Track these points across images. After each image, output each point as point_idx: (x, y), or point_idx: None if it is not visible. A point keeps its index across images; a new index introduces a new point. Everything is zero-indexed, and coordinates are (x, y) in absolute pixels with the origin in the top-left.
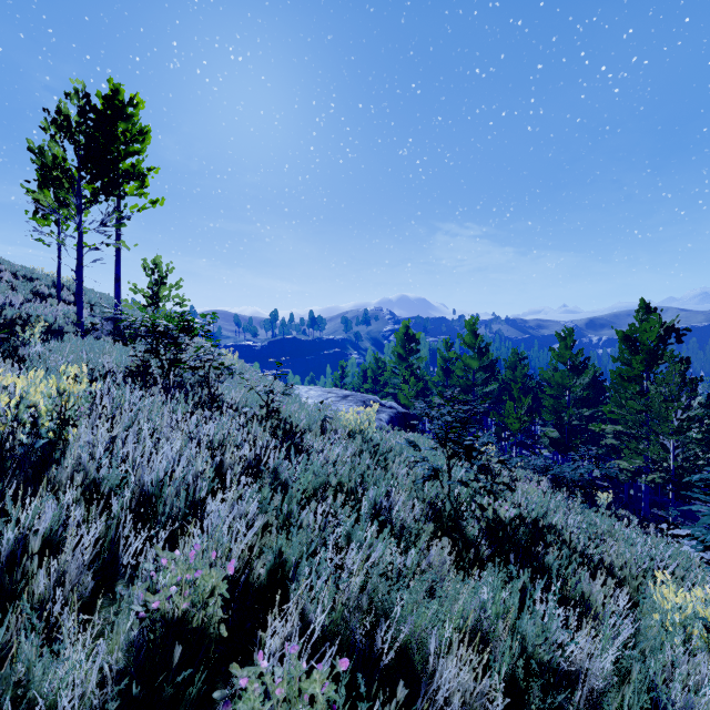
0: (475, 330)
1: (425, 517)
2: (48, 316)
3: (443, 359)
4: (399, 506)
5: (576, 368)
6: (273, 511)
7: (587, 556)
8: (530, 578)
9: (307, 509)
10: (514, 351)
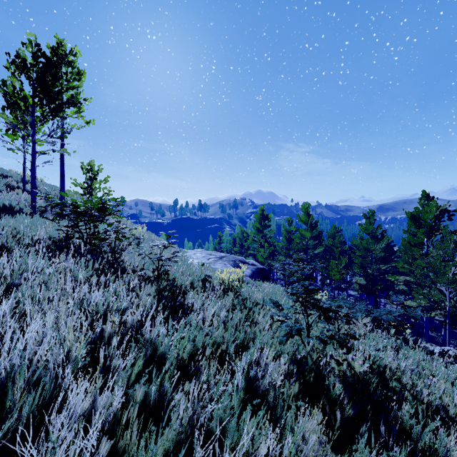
0: (308, 211)
1: (290, 373)
2: (12, 201)
3: (286, 231)
4: (271, 375)
5: (376, 237)
6: (135, 409)
7: (428, 402)
8: (395, 442)
9: (178, 394)
10: (333, 226)
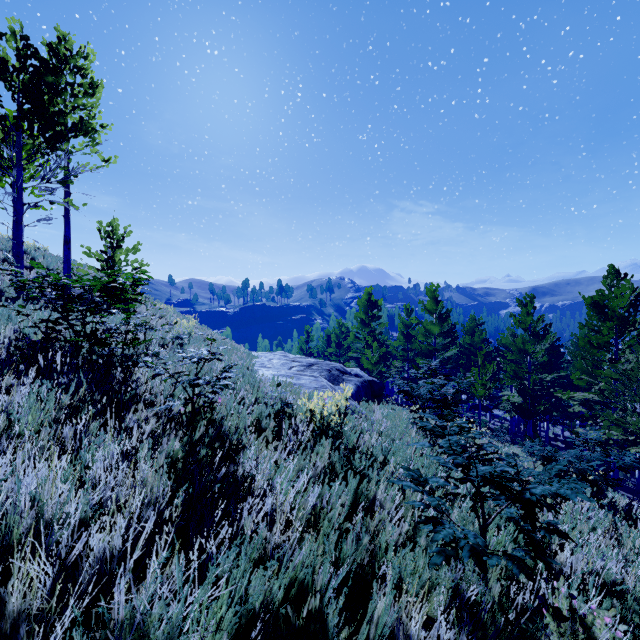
0: (436, 296)
1: None
2: None
3: (403, 325)
4: None
5: (537, 334)
6: None
7: None
8: None
9: None
10: (471, 316)
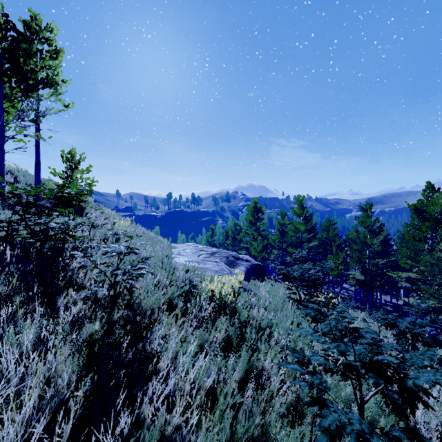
0: (302, 204)
1: None
2: None
3: (279, 224)
4: None
5: (374, 231)
6: None
7: None
8: None
9: None
10: (327, 218)
